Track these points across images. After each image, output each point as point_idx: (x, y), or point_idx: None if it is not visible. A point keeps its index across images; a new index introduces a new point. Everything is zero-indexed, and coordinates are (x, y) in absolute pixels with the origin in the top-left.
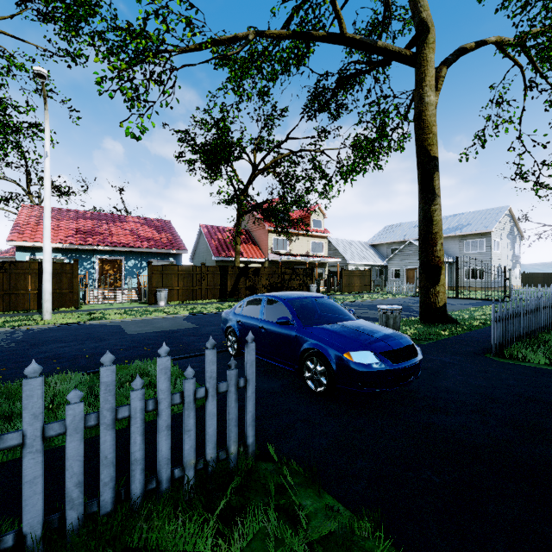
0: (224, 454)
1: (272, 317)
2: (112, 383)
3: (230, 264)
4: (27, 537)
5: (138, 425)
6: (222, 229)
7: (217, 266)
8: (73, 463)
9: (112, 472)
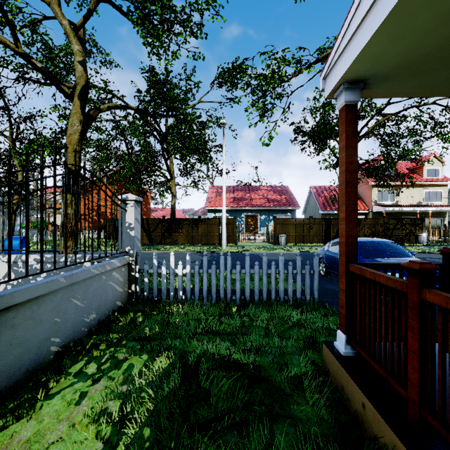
0: (304, 298)
1: None
2: (266, 261)
3: (335, 216)
4: (246, 298)
5: (273, 277)
6: (328, 188)
7: (322, 218)
8: (256, 282)
9: (266, 289)
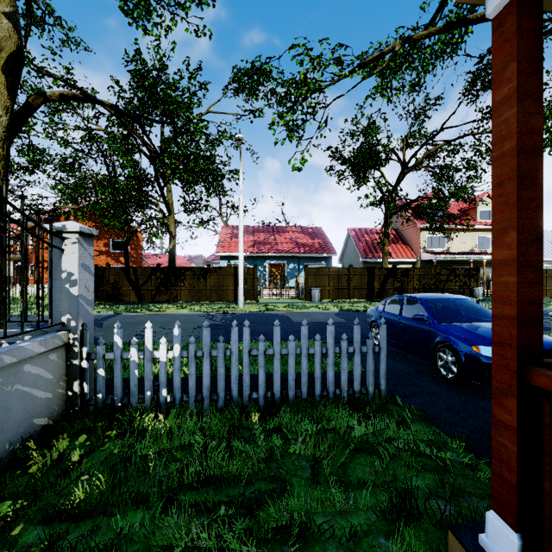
0: (365, 390)
1: (411, 315)
2: (306, 335)
3: (378, 265)
4: (275, 395)
5: (318, 359)
6: (370, 231)
7: (364, 268)
8: (291, 369)
9: (306, 379)
